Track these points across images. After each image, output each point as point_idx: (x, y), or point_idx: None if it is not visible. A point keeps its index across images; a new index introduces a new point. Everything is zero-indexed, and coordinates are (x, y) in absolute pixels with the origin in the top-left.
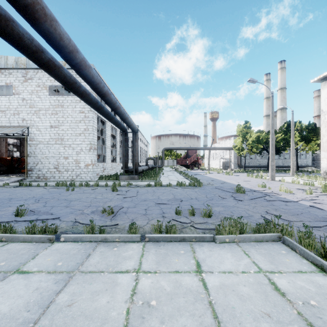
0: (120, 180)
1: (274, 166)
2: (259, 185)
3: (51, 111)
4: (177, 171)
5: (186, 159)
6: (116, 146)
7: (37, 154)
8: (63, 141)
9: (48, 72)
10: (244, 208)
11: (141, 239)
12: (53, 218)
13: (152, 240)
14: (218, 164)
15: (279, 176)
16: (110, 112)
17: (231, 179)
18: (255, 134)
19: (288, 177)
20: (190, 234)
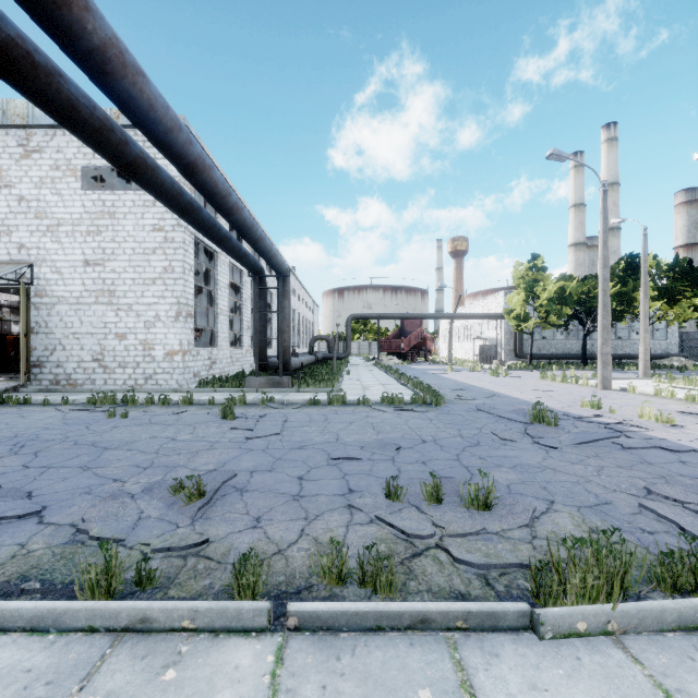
0: (247, 389)
1: (609, 355)
2: (583, 403)
3: (87, 226)
4: (379, 366)
5: (400, 340)
6: (242, 311)
7: (52, 328)
8: (113, 298)
9: (15, 84)
10: (574, 474)
11: (275, 614)
12: (18, 516)
13: (312, 626)
14: (471, 351)
15: (614, 378)
16: (218, 224)
17: (506, 386)
18: (555, 284)
19: (636, 381)
20: (440, 586)
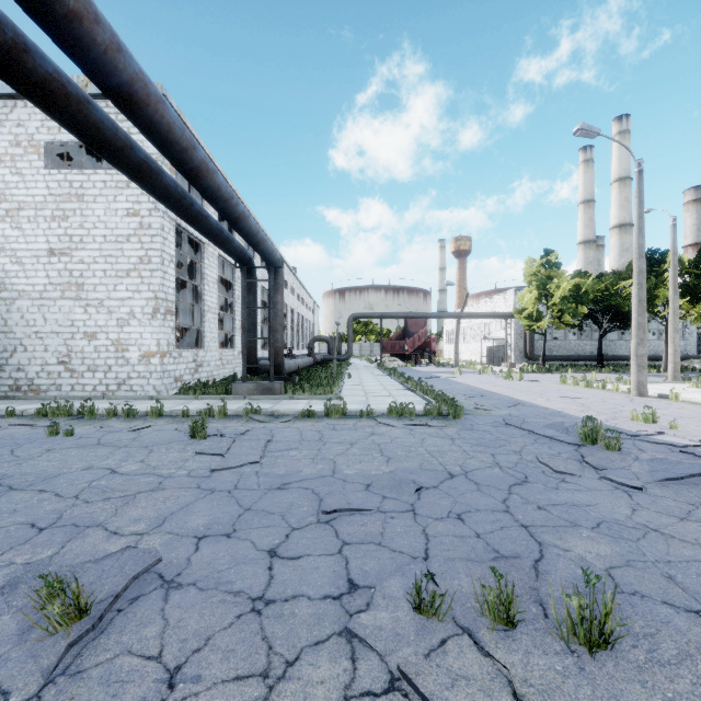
0: (234, 396)
1: (646, 357)
2: (634, 416)
3: (52, 210)
4: (382, 369)
5: (404, 341)
6: (233, 309)
7: (12, 326)
8: (82, 292)
9: None
10: (700, 545)
11: None
12: None
13: None
14: (477, 353)
15: None
16: (188, 196)
17: (527, 392)
18: (570, 281)
19: (667, 386)
20: None
